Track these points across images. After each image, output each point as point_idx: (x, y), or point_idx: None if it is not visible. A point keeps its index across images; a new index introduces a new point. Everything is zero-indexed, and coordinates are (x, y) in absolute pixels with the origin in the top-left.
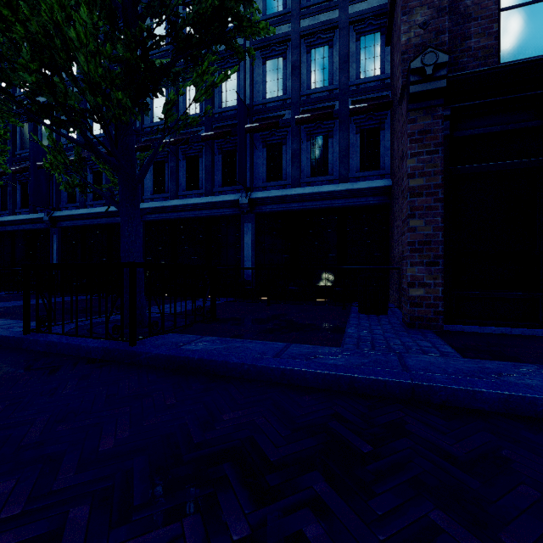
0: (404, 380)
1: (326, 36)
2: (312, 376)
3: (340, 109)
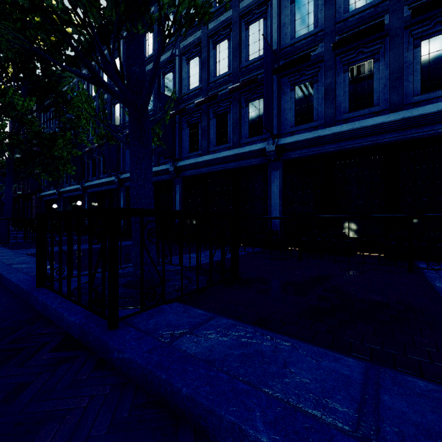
0: None
1: None
2: None
3: (391, 22)
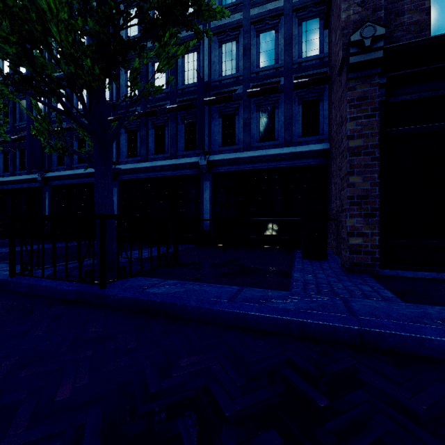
0: (353, 326)
1: (272, 22)
2: (264, 320)
3: (285, 83)
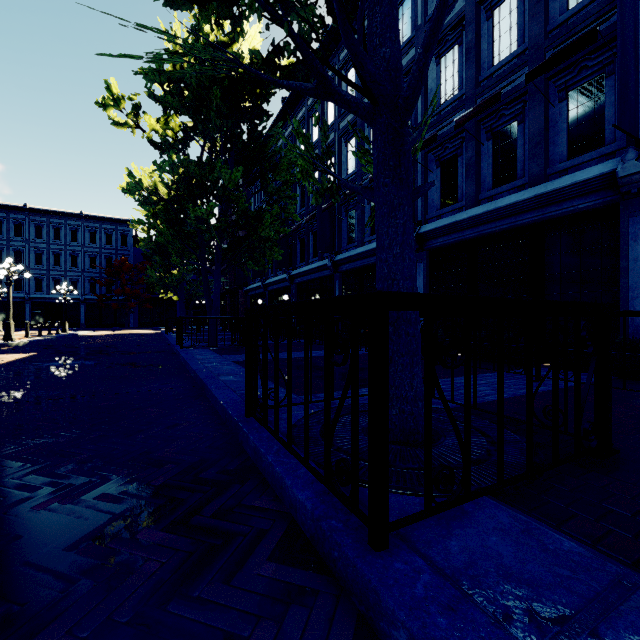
0: None
1: None
2: None
3: None
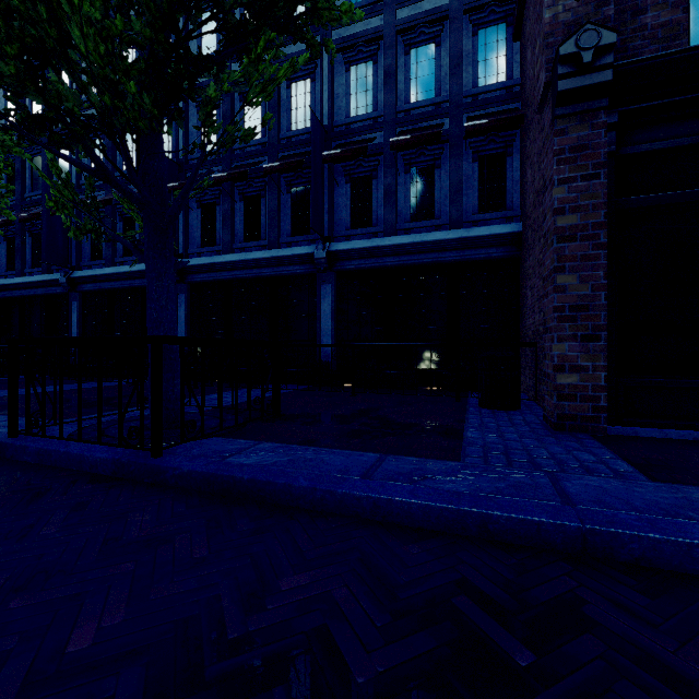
0: (569, 522)
1: (431, 31)
2: (421, 511)
3: (451, 128)
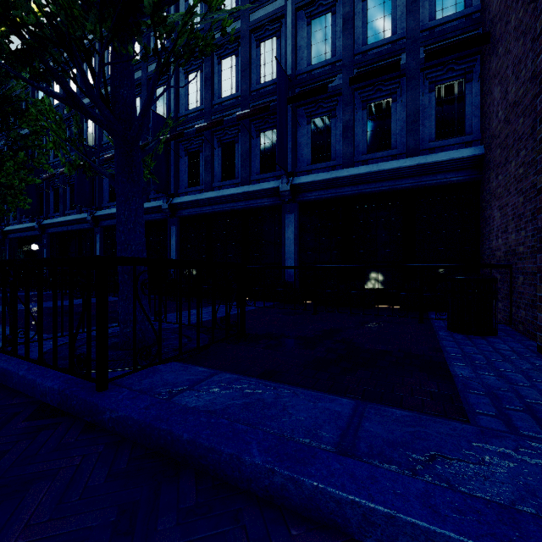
0: None
1: None
2: None
3: (408, 62)
